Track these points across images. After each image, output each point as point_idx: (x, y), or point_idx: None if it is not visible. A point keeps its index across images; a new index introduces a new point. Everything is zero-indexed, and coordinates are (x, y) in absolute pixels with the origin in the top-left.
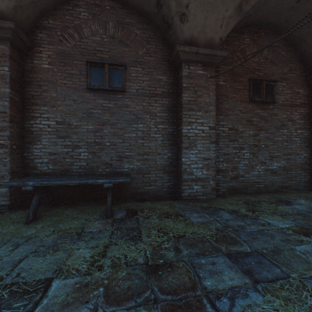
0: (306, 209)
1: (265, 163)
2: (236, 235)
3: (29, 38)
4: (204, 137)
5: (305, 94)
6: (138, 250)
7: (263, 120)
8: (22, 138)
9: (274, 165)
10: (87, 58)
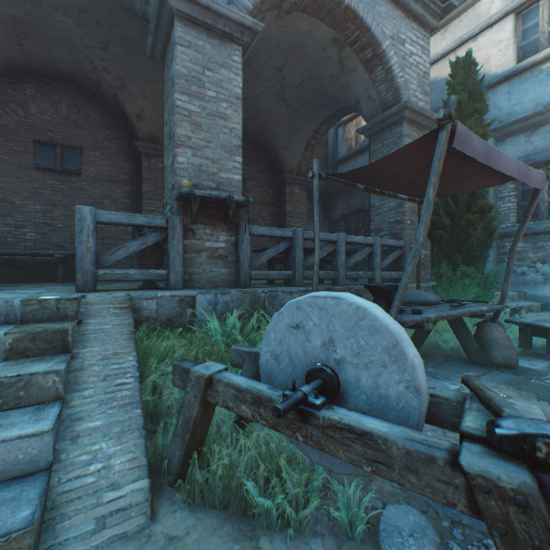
0: None
1: None
2: None
3: None
4: None
5: (275, 194)
6: None
7: None
8: None
9: None
10: (35, 136)
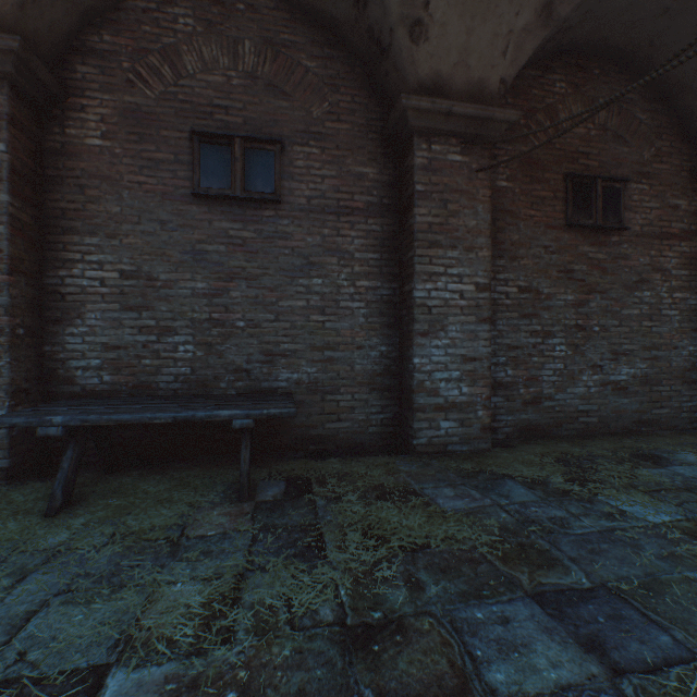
0: None
1: (601, 367)
2: (550, 544)
3: (56, 76)
4: (465, 309)
5: (692, 211)
6: (319, 585)
7: (598, 269)
8: (38, 310)
9: (621, 373)
10: (193, 123)
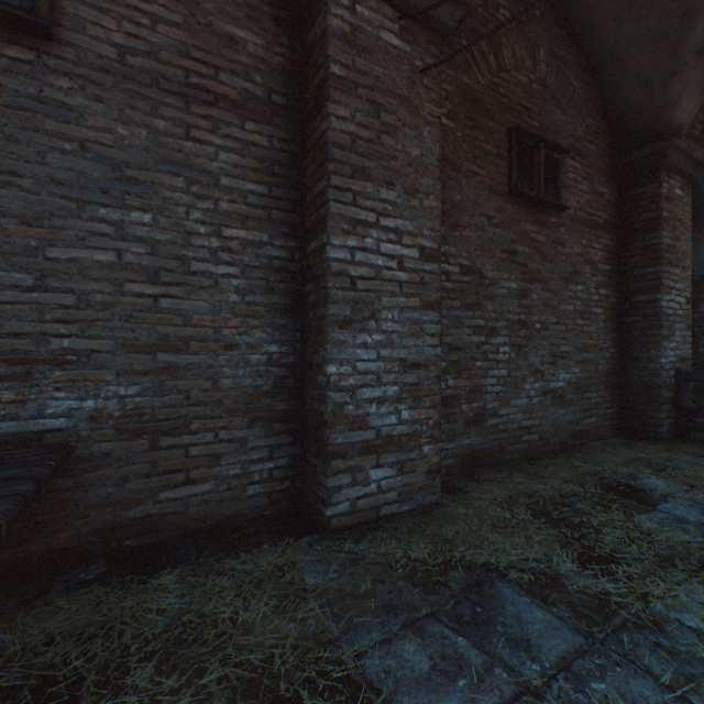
0: None
1: (542, 372)
2: None
3: None
4: (406, 286)
5: (613, 202)
6: None
7: (539, 253)
8: None
9: (559, 380)
10: None
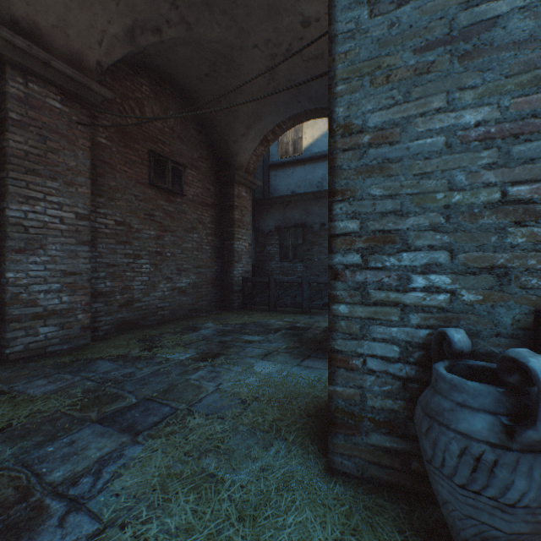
0: (212, 332)
1: (172, 278)
2: (119, 389)
3: None
4: (67, 232)
5: (217, 194)
6: None
7: (170, 217)
8: None
9: (183, 282)
10: None
